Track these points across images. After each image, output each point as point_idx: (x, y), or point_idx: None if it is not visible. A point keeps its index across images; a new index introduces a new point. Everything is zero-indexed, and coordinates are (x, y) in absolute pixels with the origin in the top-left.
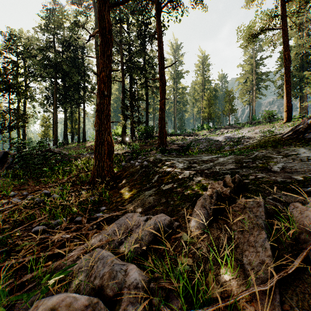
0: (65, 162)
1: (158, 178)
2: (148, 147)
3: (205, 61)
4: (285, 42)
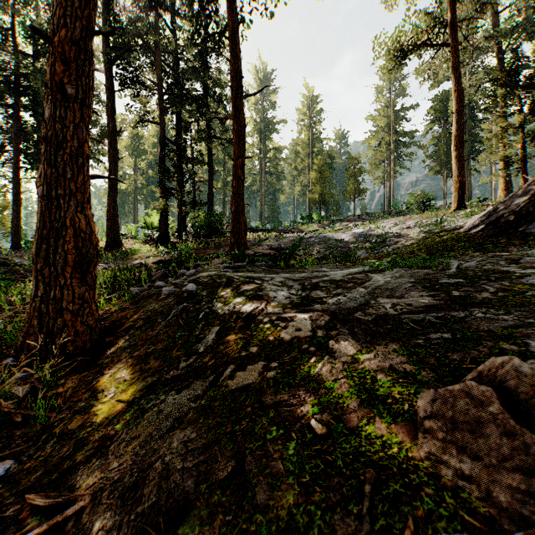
0: (7, 283)
1: (218, 338)
2: (212, 251)
3: (314, 105)
4: (454, 69)
